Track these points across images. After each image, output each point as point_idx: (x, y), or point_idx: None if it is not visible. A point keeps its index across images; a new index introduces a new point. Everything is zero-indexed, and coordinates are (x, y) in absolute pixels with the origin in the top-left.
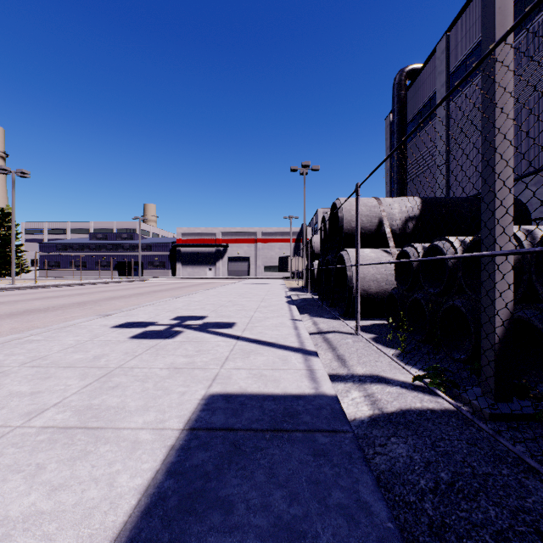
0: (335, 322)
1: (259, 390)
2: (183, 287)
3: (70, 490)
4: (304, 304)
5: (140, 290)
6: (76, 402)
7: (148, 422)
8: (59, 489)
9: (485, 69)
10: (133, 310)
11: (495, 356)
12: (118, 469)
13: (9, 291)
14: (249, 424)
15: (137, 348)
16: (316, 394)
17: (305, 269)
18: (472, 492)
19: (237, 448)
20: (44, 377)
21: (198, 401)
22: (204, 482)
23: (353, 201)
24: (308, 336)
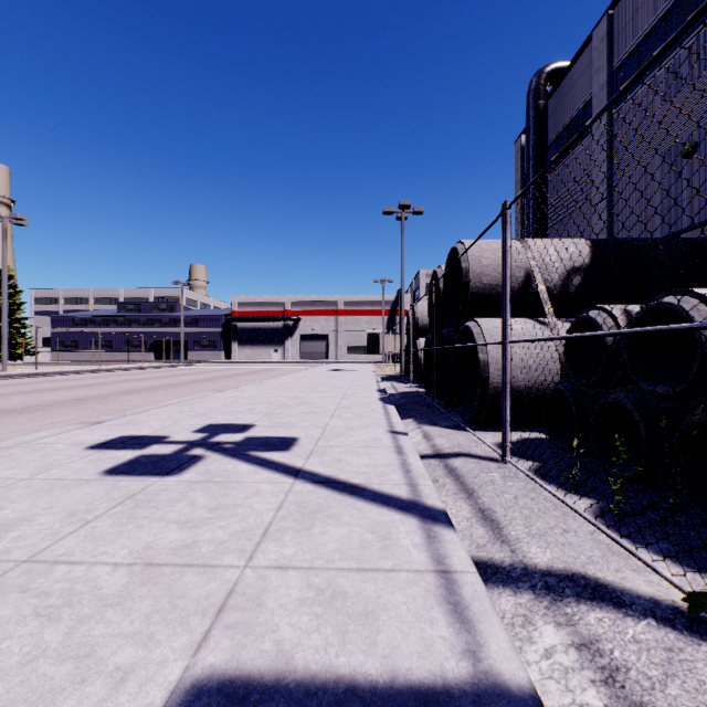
0: (460, 436)
1: (324, 663)
2: (236, 374)
3: None
4: (405, 401)
5: (175, 379)
6: None
7: None
8: None
9: None
10: (144, 412)
11: None
12: None
13: None
14: None
15: (100, 499)
16: (478, 688)
17: (404, 350)
18: None
19: None
20: None
21: None
22: None
23: (484, 244)
24: (423, 469)
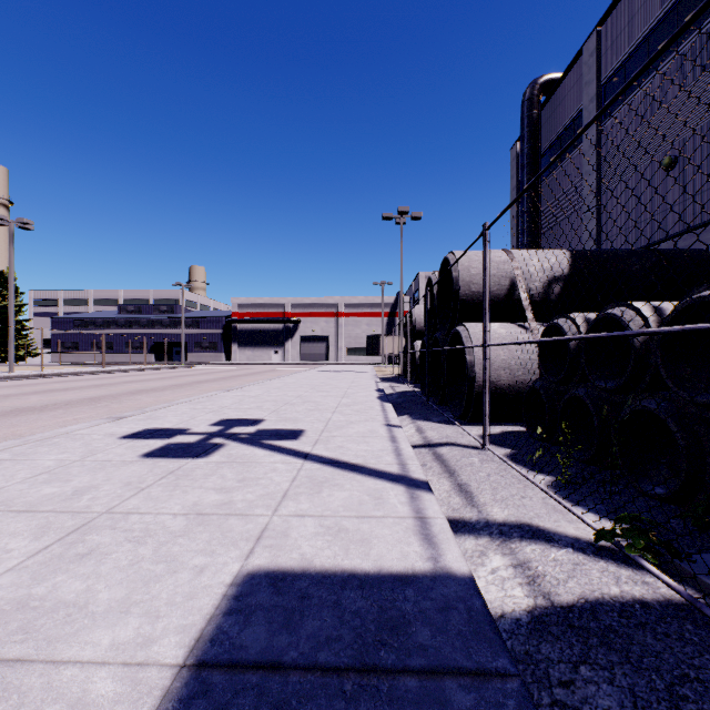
0: (449, 429)
1: (334, 563)
2: (239, 376)
3: None
4: (402, 400)
5: (180, 380)
6: (4, 591)
7: (119, 644)
8: None
9: None
10: (160, 409)
11: None
12: None
13: (4, 381)
14: (312, 652)
15: (146, 474)
16: (435, 574)
17: (402, 352)
18: None
19: None
20: None
21: (223, 590)
22: None
23: (473, 255)
24: (412, 453)
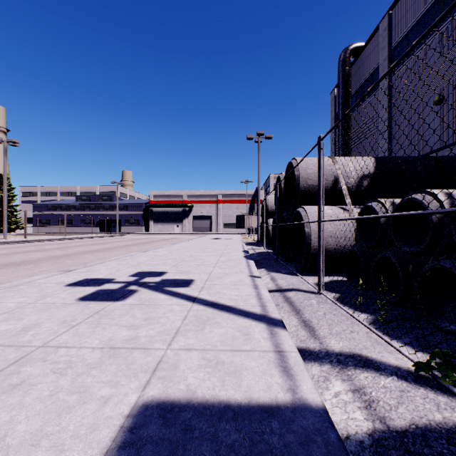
0: (293, 279)
1: (213, 394)
2: (153, 241)
3: None
4: (260, 258)
5: (114, 244)
6: None
7: None
8: None
9: None
10: (97, 265)
11: None
12: None
13: None
14: None
15: (78, 314)
16: (294, 405)
17: (260, 226)
18: None
19: None
20: None
21: (121, 421)
22: None
23: (309, 160)
24: (269, 297)
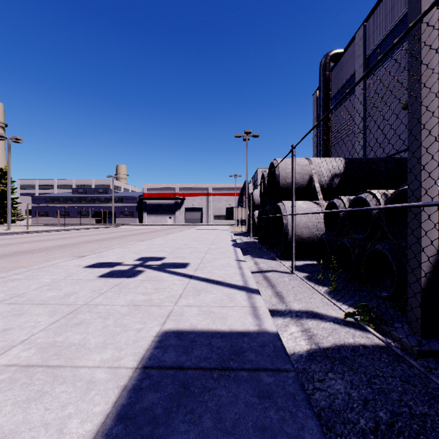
0: (273, 263)
1: (208, 327)
2: (148, 232)
3: (19, 438)
4: (246, 246)
5: (112, 235)
6: (42, 339)
7: (104, 360)
8: (9, 437)
9: (411, 39)
10: (104, 252)
11: (421, 297)
12: (70, 413)
13: (5, 235)
14: (198, 362)
15: (103, 286)
16: (259, 331)
17: (247, 217)
18: (412, 435)
19: (186, 388)
20: (18, 313)
21: (152, 338)
22: (152, 428)
23: (288, 161)
24: (251, 275)
